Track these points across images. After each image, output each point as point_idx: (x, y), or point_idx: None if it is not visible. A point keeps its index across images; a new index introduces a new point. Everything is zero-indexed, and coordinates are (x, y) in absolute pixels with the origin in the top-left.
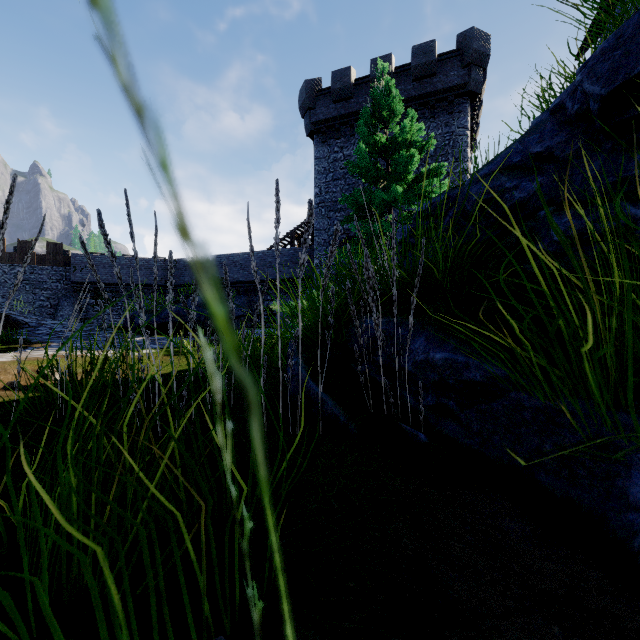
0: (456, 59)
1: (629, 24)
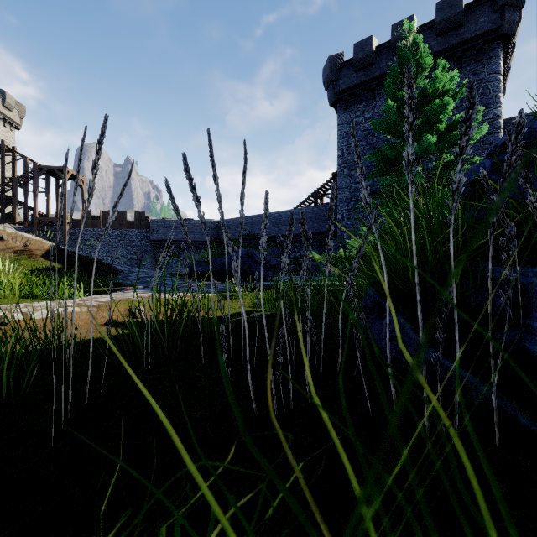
0: (486, 5)
1: None
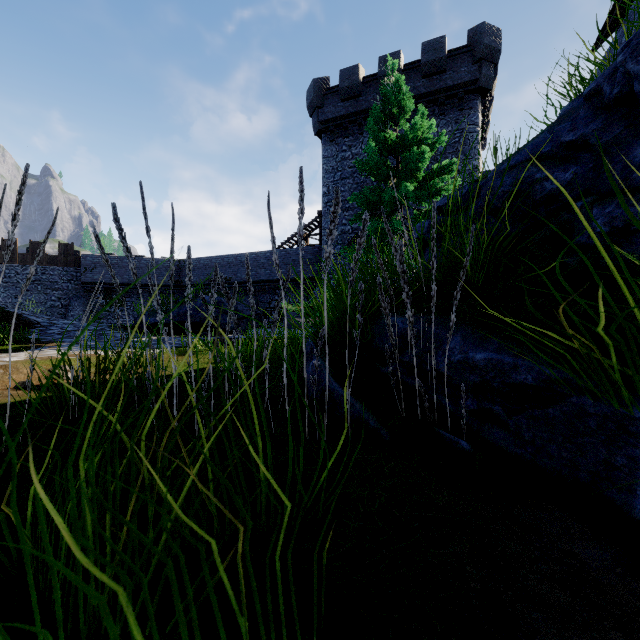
0: (466, 55)
1: None
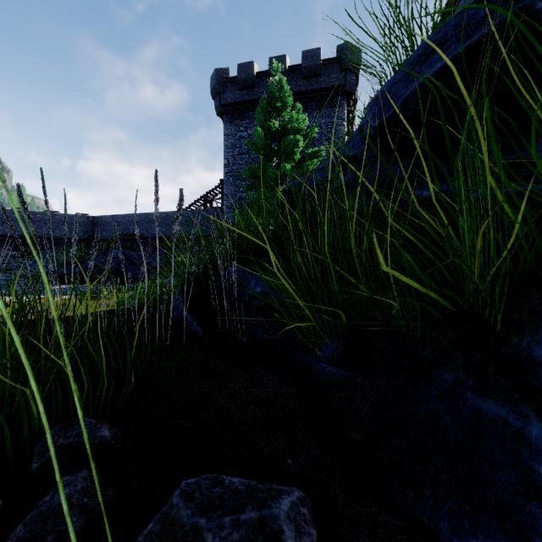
0: (336, 65)
1: (387, 85)
